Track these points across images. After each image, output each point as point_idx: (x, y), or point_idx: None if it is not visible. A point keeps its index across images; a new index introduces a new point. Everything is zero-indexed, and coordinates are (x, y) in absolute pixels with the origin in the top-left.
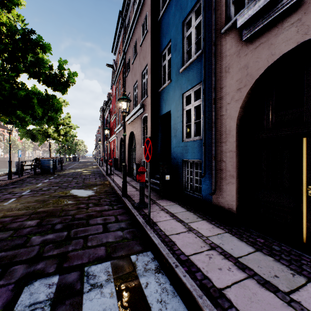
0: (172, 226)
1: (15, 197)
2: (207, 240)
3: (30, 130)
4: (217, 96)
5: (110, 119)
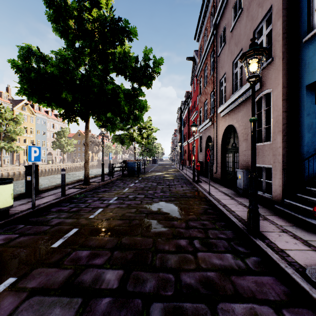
0: None
1: (102, 205)
2: None
3: (120, 135)
4: None
5: (189, 119)
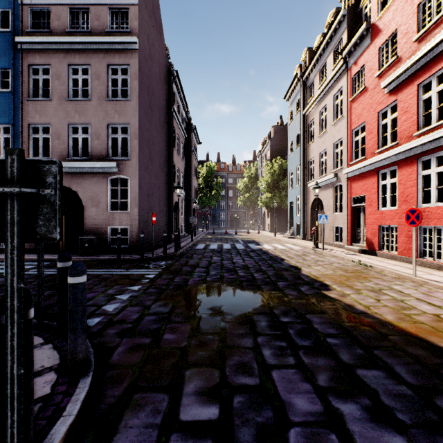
0: None
1: None
2: None
3: None
4: None
5: None
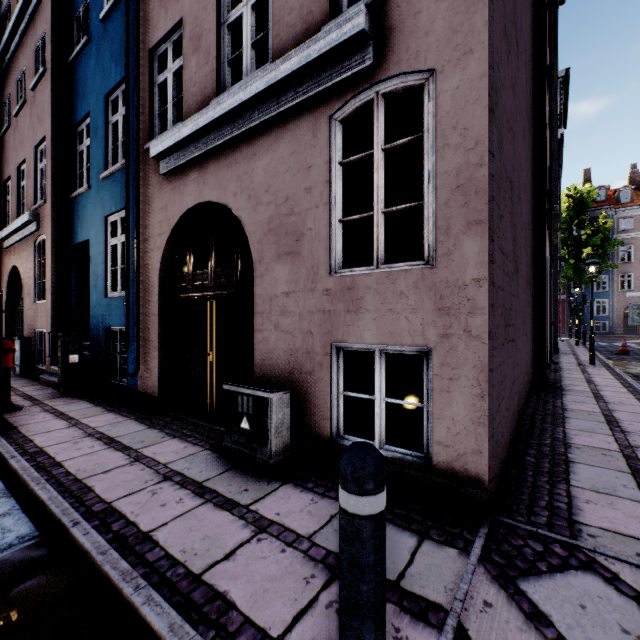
0: (47, 426)
1: None
2: (91, 430)
3: None
4: (143, 236)
5: None
